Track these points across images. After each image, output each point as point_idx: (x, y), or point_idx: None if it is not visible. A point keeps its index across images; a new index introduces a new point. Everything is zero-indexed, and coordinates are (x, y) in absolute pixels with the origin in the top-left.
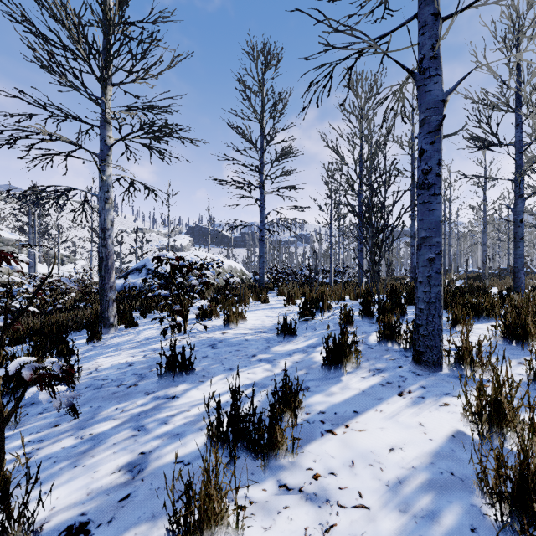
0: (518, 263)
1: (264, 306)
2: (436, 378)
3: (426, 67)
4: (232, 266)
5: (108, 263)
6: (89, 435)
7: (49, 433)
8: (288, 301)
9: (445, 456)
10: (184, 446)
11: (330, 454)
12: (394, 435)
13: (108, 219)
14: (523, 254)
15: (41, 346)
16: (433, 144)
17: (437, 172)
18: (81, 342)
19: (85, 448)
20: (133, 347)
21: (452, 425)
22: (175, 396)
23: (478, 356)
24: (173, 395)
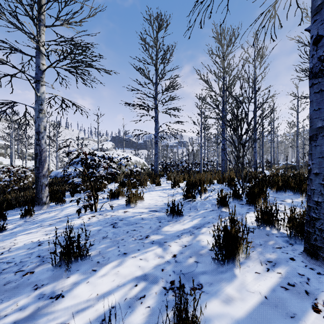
0: None
1: (157, 187)
2: None
3: None
4: (137, 160)
5: (41, 157)
6: None
7: None
8: (174, 185)
9: None
10: None
11: None
12: None
13: (41, 125)
14: None
15: None
16: None
17: None
18: (19, 217)
19: None
20: (52, 224)
21: None
22: (60, 294)
23: None
24: (59, 293)
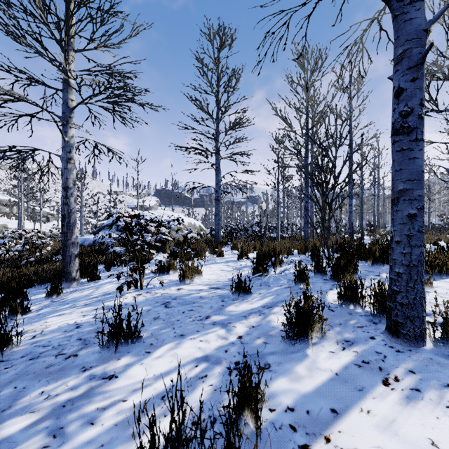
0: None
1: (219, 259)
2: (422, 356)
3: None
4: (192, 223)
5: (70, 220)
6: None
7: None
8: (241, 256)
9: None
10: None
11: None
12: None
13: (70, 178)
14: None
15: None
16: (414, 81)
17: (419, 114)
18: (42, 296)
19: None
20: (88, 304)
21: None
22: (113, 375)
23: None
24: (112, 373)
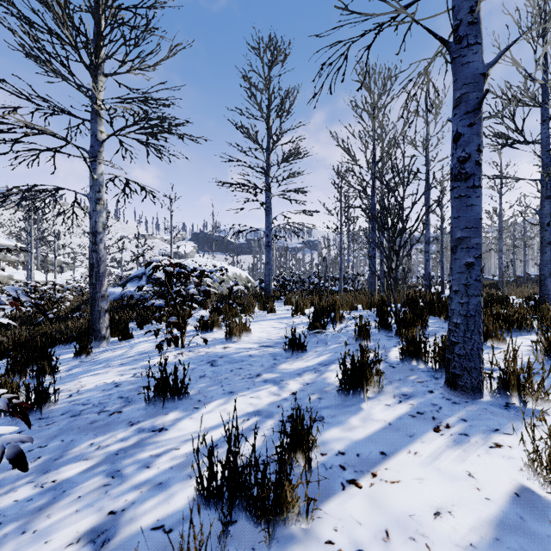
0: (545, 270)
1: (270, 316)
2: (477, 407)
3: (463, 34)
4: (237, 274)
5: (99, 270)
6: (51, 483)
7: (5, 478)
8: (296, 311)
9: (512, 528)
10: (167, 502)
11: (355, 518)
12: (437, 490)
13: (99, 222)
14: (550, 260)
15: (21, 362)
16: (472, 126)
17: (477, 160)
18: (69, 356)
19: (43, 502)
20: (124, 363)
21: (512, 476)
22: (163, 428)
23: (528, 381)
24: (161, 427)
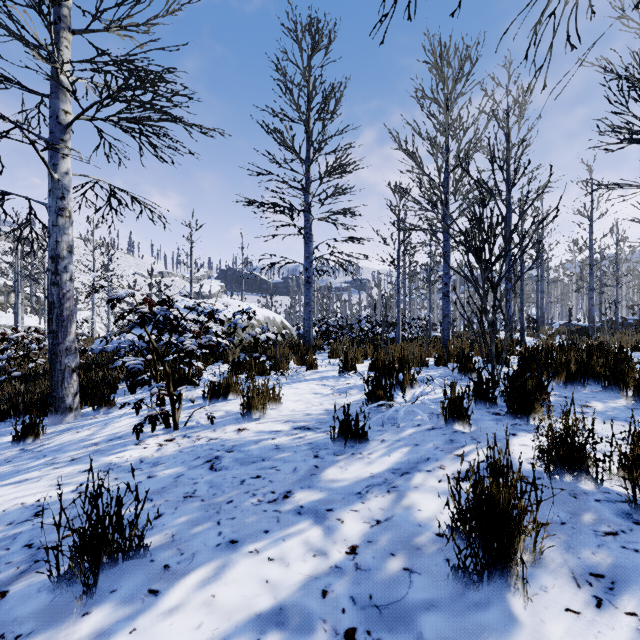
0: None
1: (310, 374)
2: None
3: None
4: (270, 318)
5: (63, 311)
6: None
7: None
8: (345, 368)
9: None
10: None
11: None
12: None
13: (63, 242)
14: None
15: None
16: None
17: None
18: (11, 439)
19: None
20: (76, 458)
21: None
22: None
23: None
24: None
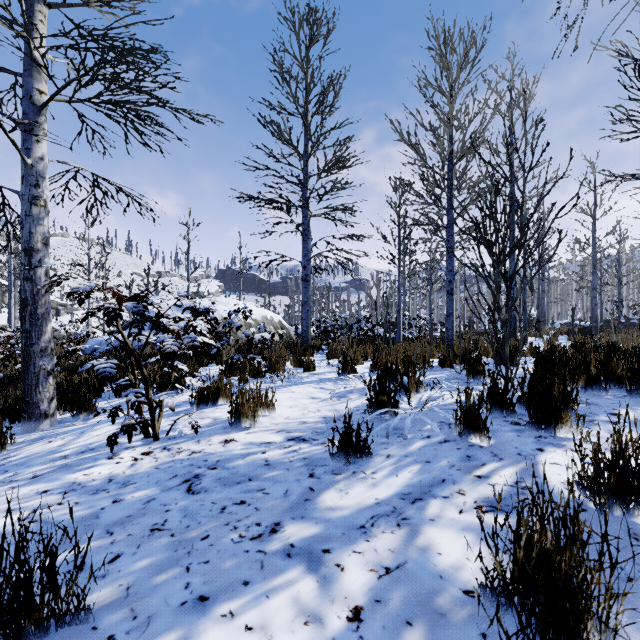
0: None
1: (307, 376)
2: None
3: None
4: (267, 317)
5: (37, 308)
6: None
7: None
8: (345, 370)
9: None
10: None
11: None
12: None
13: (37, 233)
14: None
15: None
16: None
17: None
18: None
19: None
20: (38, 475)
21: None
22: None
23: None
24: None
